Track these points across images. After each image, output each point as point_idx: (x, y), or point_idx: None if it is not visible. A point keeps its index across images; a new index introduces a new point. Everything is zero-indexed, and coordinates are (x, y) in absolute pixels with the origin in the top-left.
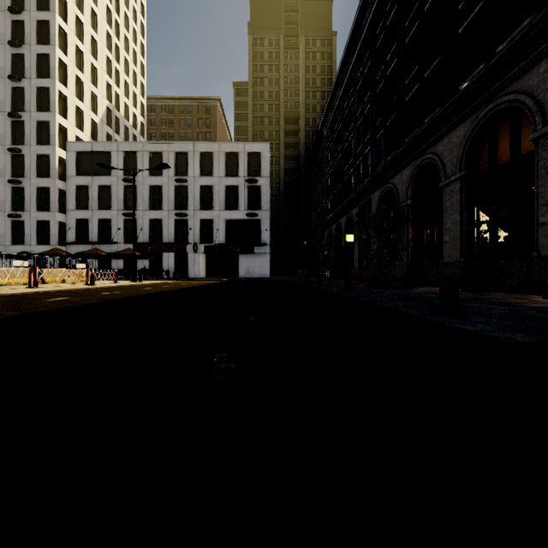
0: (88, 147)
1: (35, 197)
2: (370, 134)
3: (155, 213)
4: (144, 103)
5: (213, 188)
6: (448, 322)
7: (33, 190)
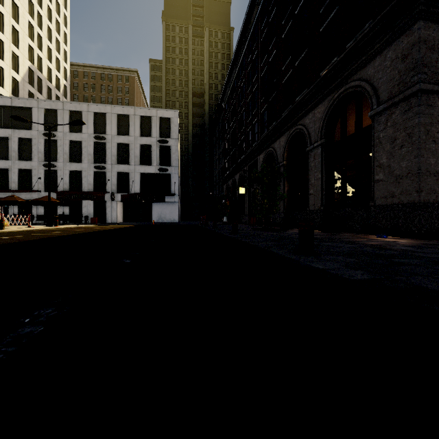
0: (8, 102)
1: None
2: (257, 108)
3: (75, 165)
4: (67, 68)
5: (129, 146)
6: (303, 260)
7: None
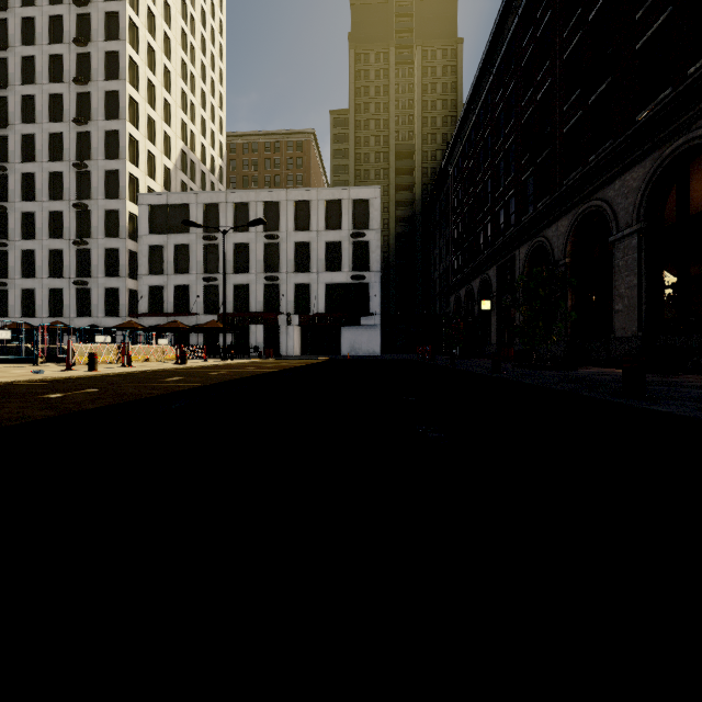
0: (163, 200)
1: (103, 260)
2: (513, 173)
3: (240, 277)
4: (223, 142)
5: (310, 245)
6: (636, 404)
7: (101, 252)
